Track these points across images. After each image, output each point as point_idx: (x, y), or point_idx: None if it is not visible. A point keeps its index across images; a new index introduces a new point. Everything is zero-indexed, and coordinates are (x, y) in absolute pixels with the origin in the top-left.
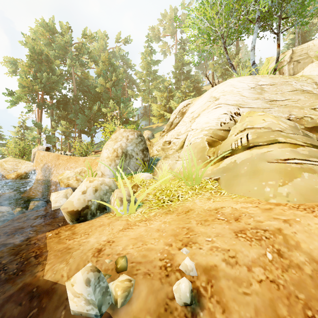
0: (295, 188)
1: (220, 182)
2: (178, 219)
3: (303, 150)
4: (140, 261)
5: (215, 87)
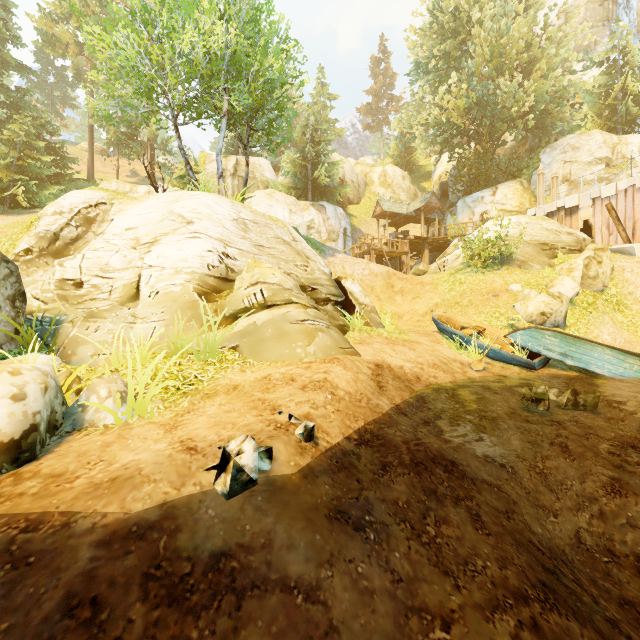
0: (318, 346)
1: (241, 350)
2: (236, 397)
3: (311, 312)
4: (253, 434)
5: (175, 195)
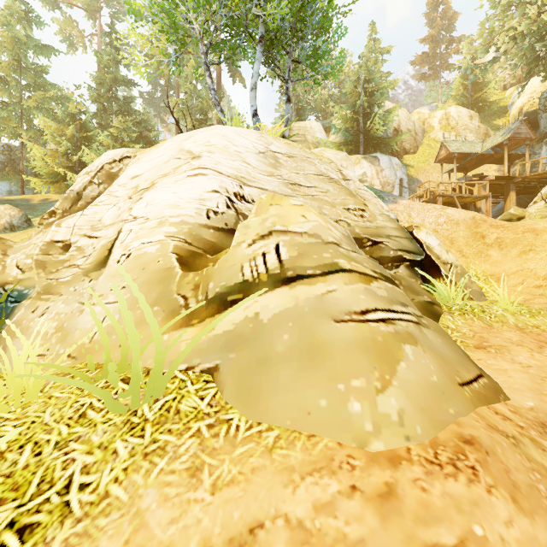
0: (407, 393)
1: (221, 382)
2: None
3: (380, 289)
4: None
5: (191, 132)
